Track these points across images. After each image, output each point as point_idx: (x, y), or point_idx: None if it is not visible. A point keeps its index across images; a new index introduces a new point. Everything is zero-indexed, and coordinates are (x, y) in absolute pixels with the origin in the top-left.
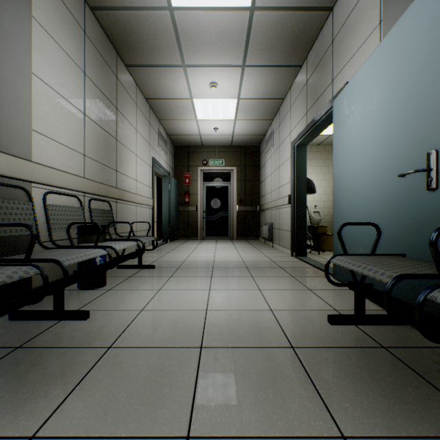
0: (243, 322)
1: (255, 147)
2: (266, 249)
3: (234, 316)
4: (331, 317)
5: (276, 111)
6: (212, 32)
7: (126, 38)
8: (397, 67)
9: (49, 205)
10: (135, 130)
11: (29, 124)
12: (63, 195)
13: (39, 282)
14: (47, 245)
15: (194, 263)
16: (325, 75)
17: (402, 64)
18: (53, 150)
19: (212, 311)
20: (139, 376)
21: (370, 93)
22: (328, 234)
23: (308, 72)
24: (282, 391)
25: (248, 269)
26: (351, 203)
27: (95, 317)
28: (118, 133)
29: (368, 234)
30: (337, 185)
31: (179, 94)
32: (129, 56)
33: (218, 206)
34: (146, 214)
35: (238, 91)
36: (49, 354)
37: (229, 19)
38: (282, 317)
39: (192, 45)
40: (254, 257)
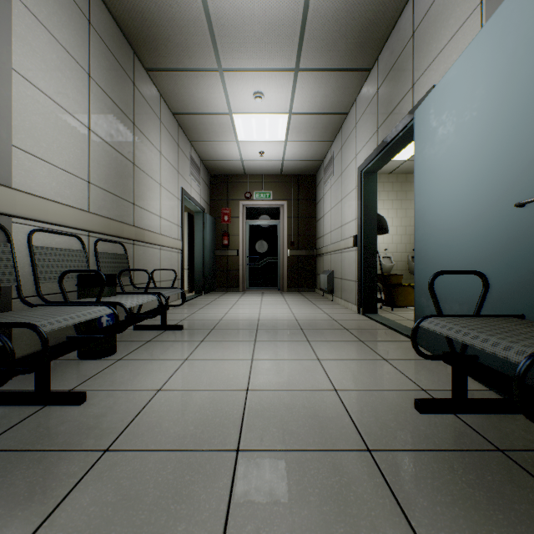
0: (298, 408)
1: (310, 176)
2: (325, 303)
3: (285, 400)
4: (419, 402)
5: (337, 130)
6: (256, 24)
7: (146, 32)
8: (511, 55)
9: (37, 248)
10: (158, 153)
11: (7, 137)
12: (58, 234)
13: (23, 351)
14: (35, 300)
15: (233, 323)
16: (403, 79)
17: (519, 50)
18: (44, 175)
19: (255, 392)
20: (143, 501)
21: (469, 96)
22: (404, 284)
23: (379, 77)
24: (359, 530)
25: (303, 331)
26: (441, 244)
27: (93, 402)
28: (136, 156)
29: (467, 287)
30: (421, 222)
31: (215, 108)
32: (150, 56)
33: (264, 250)
34: (174, 260)
35: (289, 104)
36: (16, 462)
37: (278, 6)
38: (352, 402)
39: (230, 42)
40: (309, 314)
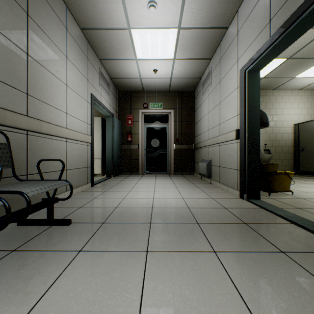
0: None
1: (190, 92)
2: (206, 186)
3: None
4: None
5: (215, 47)
6: None
7: None
8: None
9: None
10: (64, 56)
11: None
12: None
13: None
14: None
15: (127, 212)
16: None
17: None
18: None
19: None
20: None
21: None
22: (280, 172)
23: None
24: None
25: (200, 228)
26: None
27: None
28: (31, 47)
29: None
30: None
31: (116, 22)
32: None
33: (157, 145)
34: (83, 151)
35: (179, 17)
36: None
37: None
38: None
39: None
40: (198, 199)
